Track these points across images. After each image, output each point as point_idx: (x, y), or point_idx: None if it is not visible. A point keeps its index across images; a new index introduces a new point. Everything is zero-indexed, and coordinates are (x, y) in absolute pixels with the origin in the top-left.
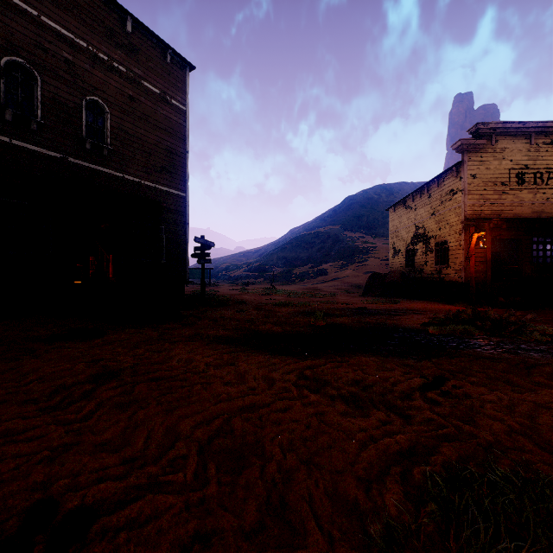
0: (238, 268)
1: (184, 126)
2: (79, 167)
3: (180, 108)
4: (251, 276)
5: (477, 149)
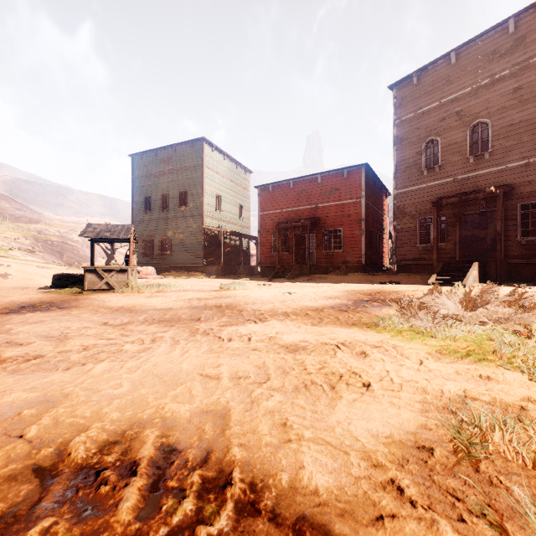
0: None
1: None
2: (465, 179)
3: None
4: None
5: None
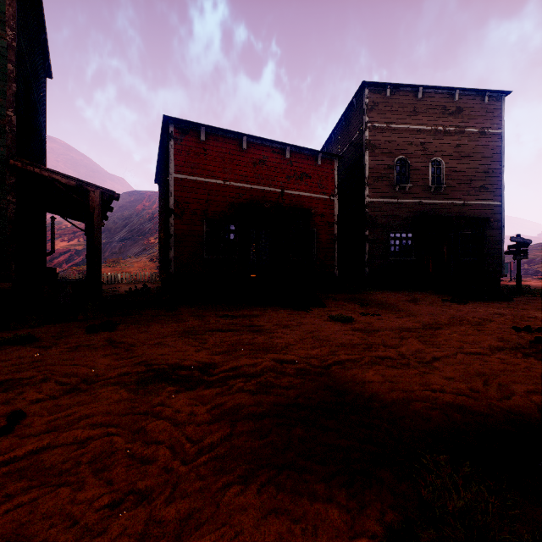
0: None
1: (499, 146)
2: (427, 204)
3: (495, 133)
4: None
5: None
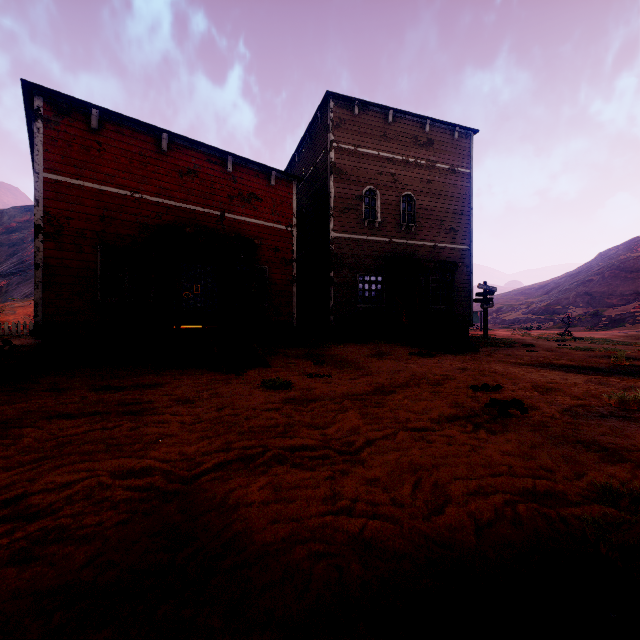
0: (514, 309)
1: (468, 187)
2: (398, 244)
3: (464, 173)
4: (534, 319)
5: None
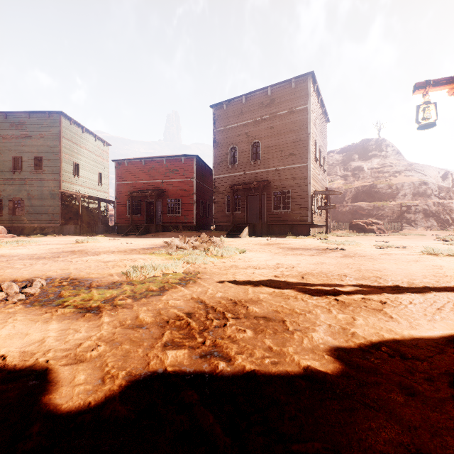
0: None
1: (307, 118)
2: (250, 174)
3: (303, 109)
4: None
5: None
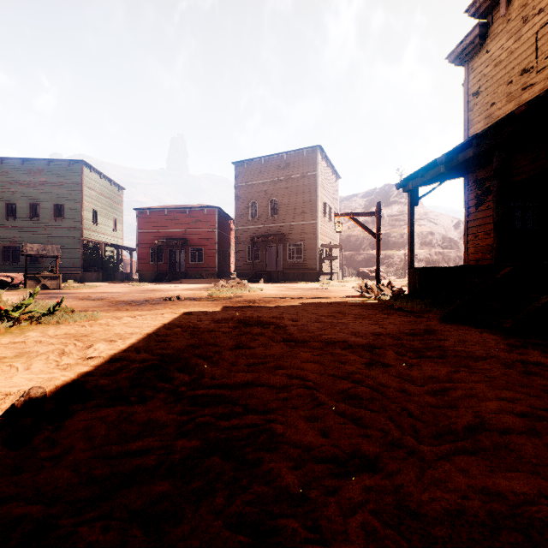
0: None
1: (315, 183)
2: (268, 227)
3: (312, 175)
4: None
5: (476, 48)
